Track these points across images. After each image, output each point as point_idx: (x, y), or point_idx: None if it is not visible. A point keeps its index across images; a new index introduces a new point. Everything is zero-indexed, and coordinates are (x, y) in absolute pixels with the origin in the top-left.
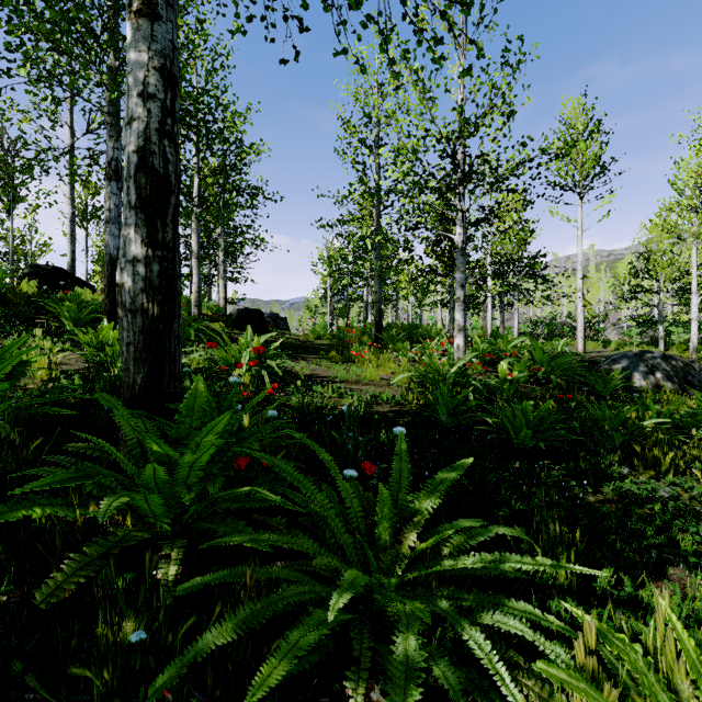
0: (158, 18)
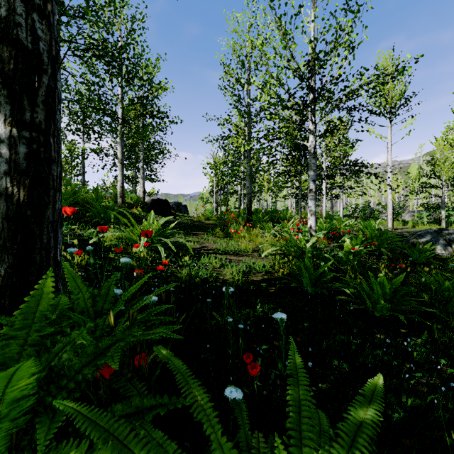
0: None
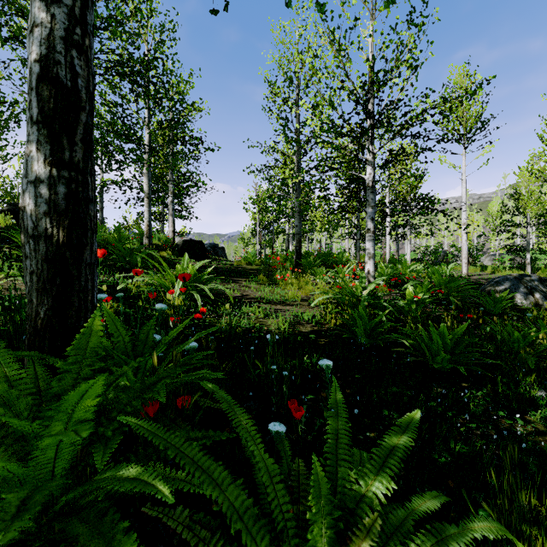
0: None
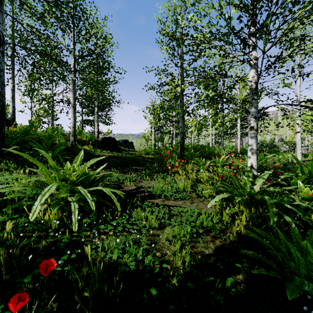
0: None
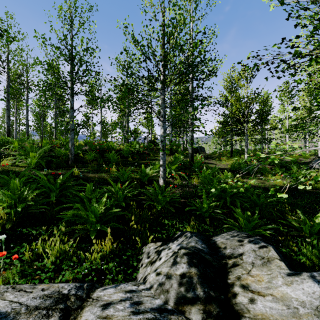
0: (192, 125)
